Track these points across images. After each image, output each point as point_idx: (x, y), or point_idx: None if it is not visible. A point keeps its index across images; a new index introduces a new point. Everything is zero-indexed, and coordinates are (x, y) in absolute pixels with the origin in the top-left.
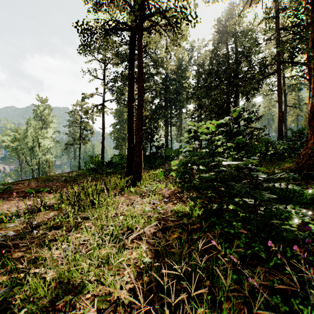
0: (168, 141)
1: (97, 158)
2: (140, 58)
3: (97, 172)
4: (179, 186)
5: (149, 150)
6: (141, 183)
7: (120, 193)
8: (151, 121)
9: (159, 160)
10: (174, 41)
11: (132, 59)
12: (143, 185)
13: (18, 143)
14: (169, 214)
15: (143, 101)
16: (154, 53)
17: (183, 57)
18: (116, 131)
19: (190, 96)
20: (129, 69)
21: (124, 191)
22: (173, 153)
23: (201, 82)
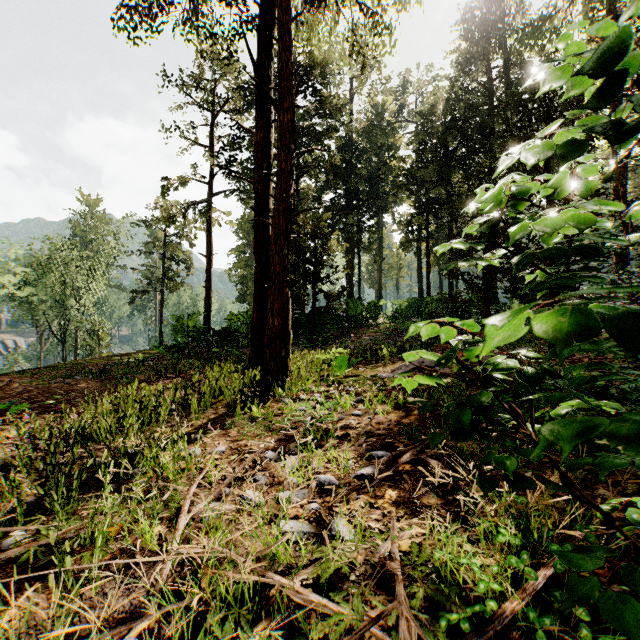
0: (352, 283)
1: (192, 321)
2: (284, 43)
3: (193, 353)
4: (398, 403)
5: (312, 303)
6: (286, 389)
7: (222, 423)
8: (316, 235)
9: (334, 325)
10: (375, 15)
11: (265, 66)
12: (290, 396)
13: (33, 289)
14: (405, 615)
15: (292, 162)
16: (323, 82)
17: (385, 102)
18: (241, 265)
19: (402, 184)
20: (258, 87)
21: (233, 414)
22: (364, 310)
23: (427, 153)
